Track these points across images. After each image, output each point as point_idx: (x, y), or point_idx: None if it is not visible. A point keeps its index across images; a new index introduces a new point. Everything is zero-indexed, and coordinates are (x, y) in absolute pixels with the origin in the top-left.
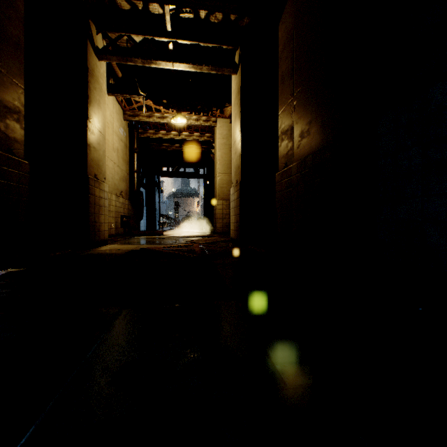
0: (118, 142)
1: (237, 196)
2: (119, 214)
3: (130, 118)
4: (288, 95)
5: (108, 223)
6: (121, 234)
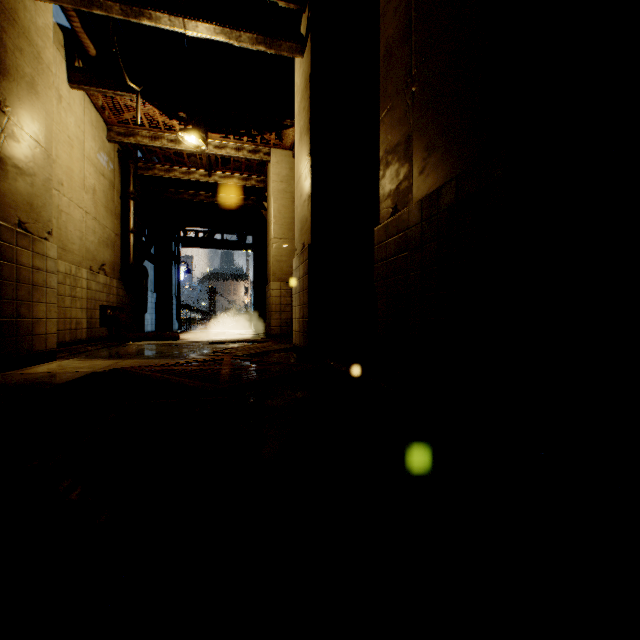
0: (95, 177)
1: (304, 271)
2: (96, 304)
3: (121, 138)
4: (399, 77)
5: (71, 318)
6: (103, 338)
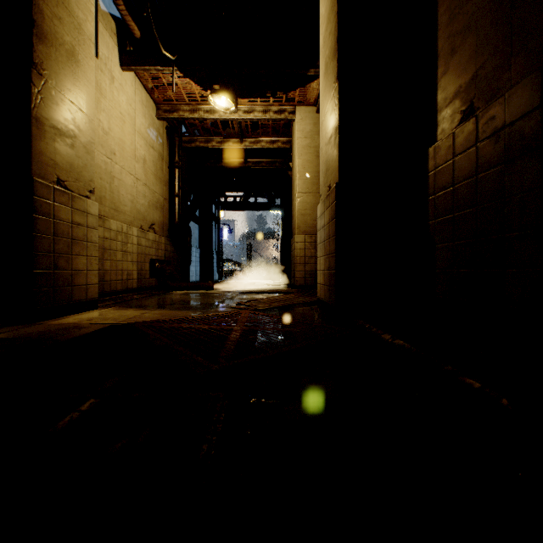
0: (145, 149)
1: (331, 216)
2: (146, 258)
3: (166, 115)
4: None
5: (122, 270)
6: (152, 287)
